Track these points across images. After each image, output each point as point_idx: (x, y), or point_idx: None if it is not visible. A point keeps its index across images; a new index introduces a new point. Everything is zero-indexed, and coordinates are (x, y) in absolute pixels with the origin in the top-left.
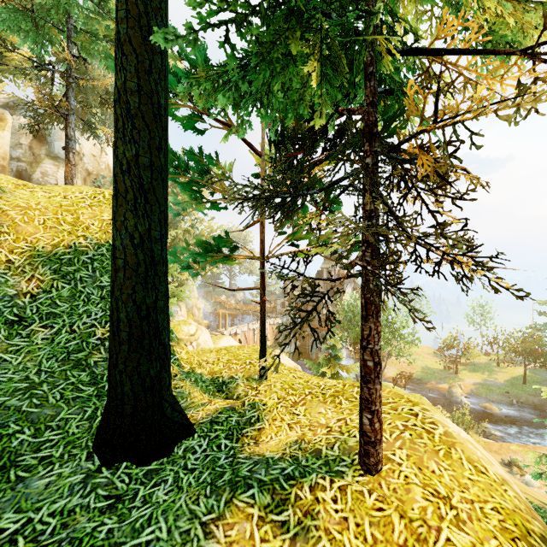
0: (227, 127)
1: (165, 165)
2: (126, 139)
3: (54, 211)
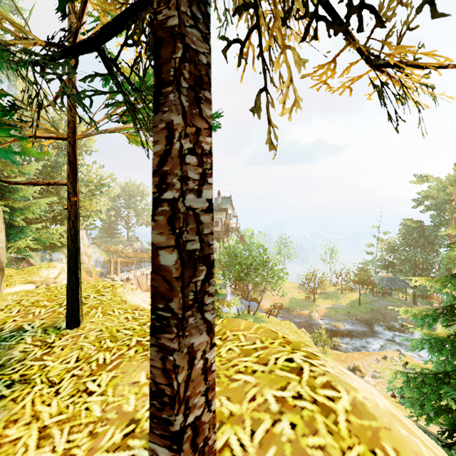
0: None
1: None
2: None
3: None
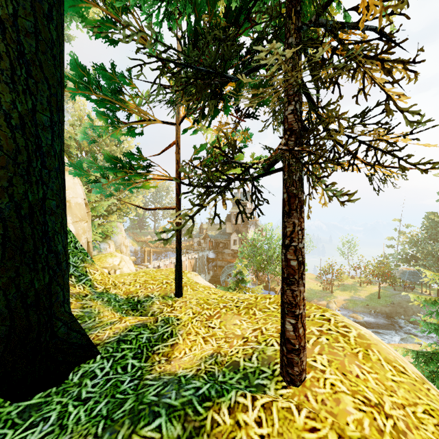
0: (141, 40)
1: (58, 42)
2: None
3: None
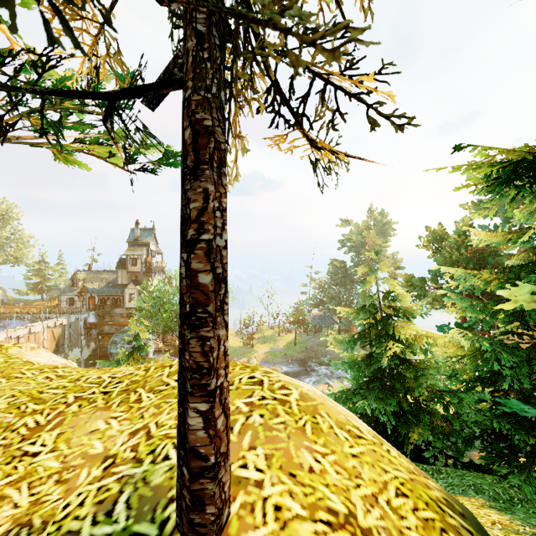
0: None
1: None
2: None
3: None
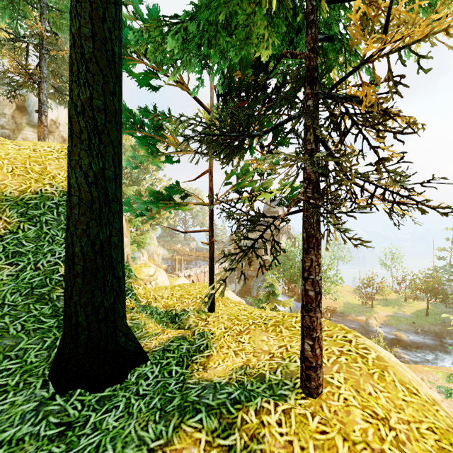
0: (179, 85)
1: (119, 110)
2: (81, 82)
3: (22, 161)
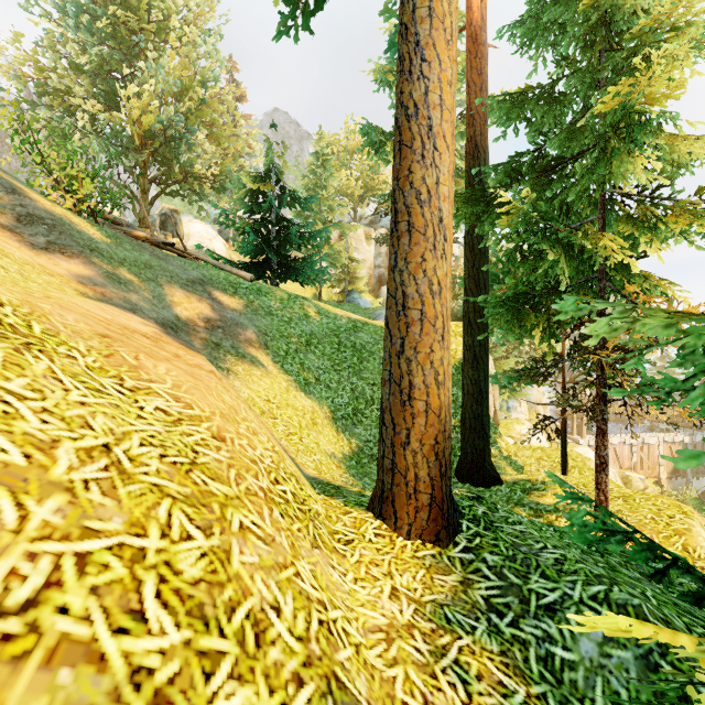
0: None
1: (487, 341)
2: (468, 335)
3: None
